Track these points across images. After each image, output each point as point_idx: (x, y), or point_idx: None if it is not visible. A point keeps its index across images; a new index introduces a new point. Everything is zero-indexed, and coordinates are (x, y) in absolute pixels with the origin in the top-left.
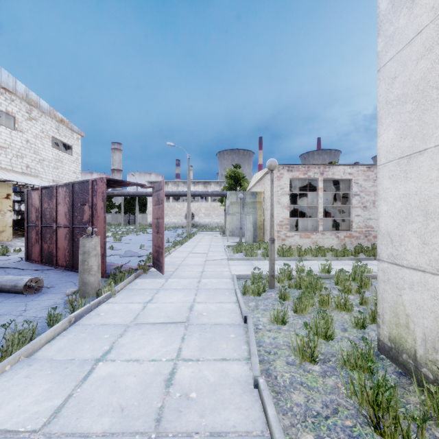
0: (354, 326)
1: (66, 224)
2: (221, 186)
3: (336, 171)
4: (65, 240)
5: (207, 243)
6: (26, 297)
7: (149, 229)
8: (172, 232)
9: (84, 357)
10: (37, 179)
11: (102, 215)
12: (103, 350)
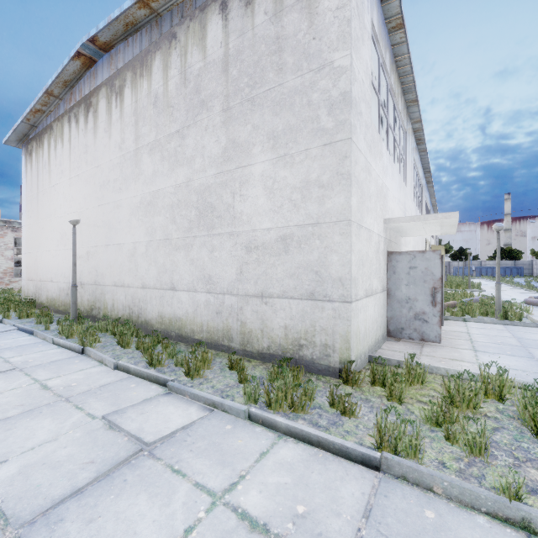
0: None
1: None
2: None
3: None
4: None
5: None
6: None
7: None
8: None
9: None
10: None
11: None
12: None
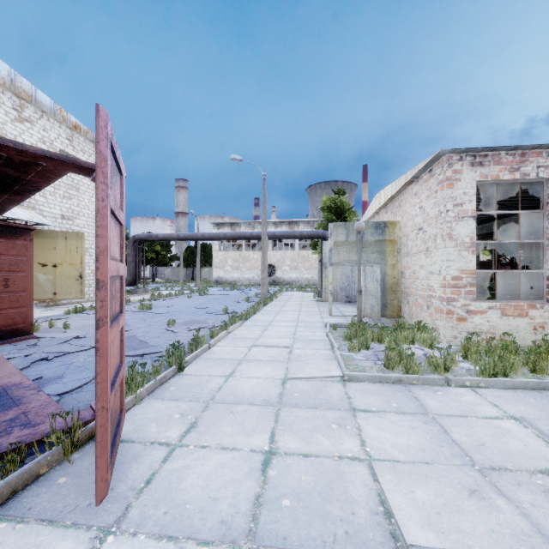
0: None
1: None
2: (313, 228)
3: None
4: None
5: (292, 317)
6: None
7: (213, 287)
8: (242, 293)
9: None
10: (30, 212)
11: None
12: None
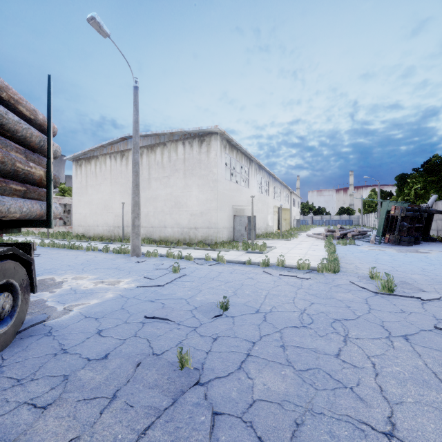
0: None
1: None
2: None
3: (65, 200)
4: None
5: None
6: None
7: None
8: None
9: None
10: None
11: None
12: None
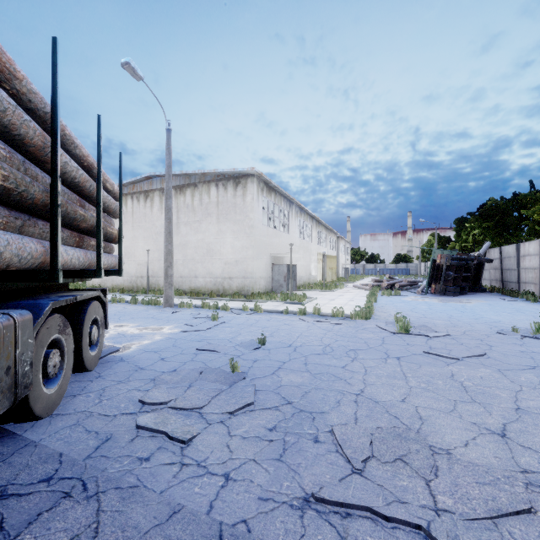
0: None
1: None
2: None
3: None
4: None
5: None
6: None
7: None
8: None
9: None
10: None
11: None
12: None
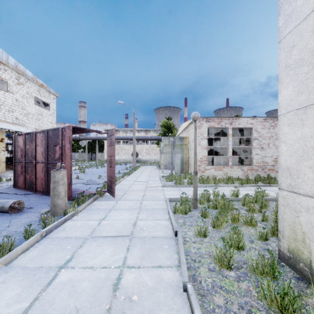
0: (259, 239)
1: (42, 160)
2: (157, 133)
3: (241, 122)
4: (42, 172)
5: (147, 174)
6: (10, 215)
7: (105, 164)
8: (122, 166)
9: (50, 264)
10: (23, 127)
11: (69, 153)
12: (65, 259)
